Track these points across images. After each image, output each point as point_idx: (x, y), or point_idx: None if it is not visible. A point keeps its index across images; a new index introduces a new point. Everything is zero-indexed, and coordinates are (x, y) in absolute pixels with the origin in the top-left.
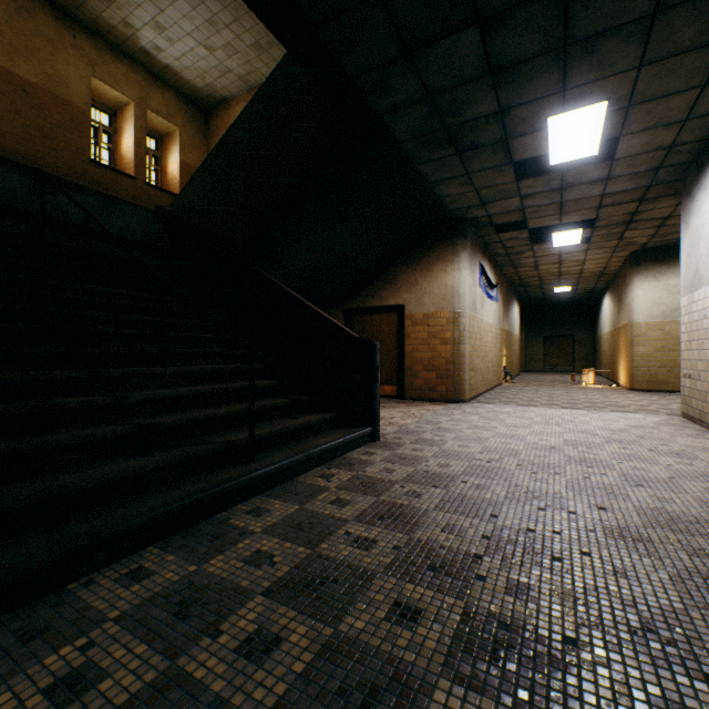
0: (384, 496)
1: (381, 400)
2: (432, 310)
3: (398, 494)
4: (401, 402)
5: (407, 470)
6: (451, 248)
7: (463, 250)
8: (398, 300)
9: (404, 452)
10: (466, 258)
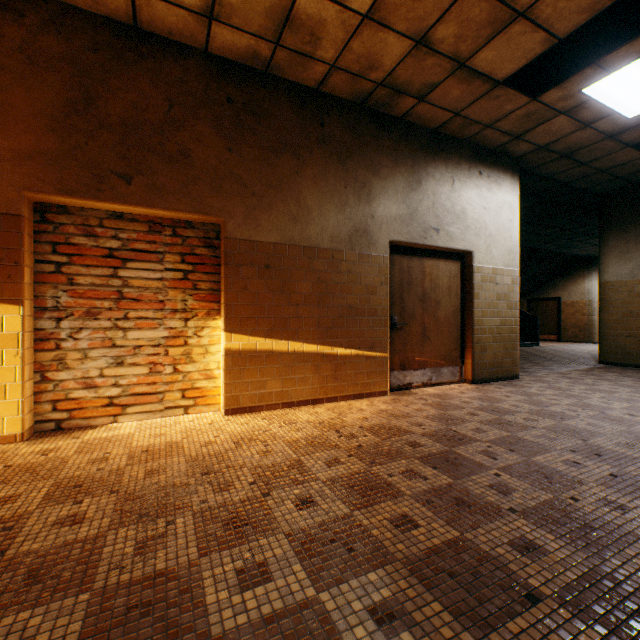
0: (536, 349)
1: (546, 341)
2: (575, 300)
3: (539, 349)
4: (557, 342)
5: (544, 348)
6: (586, 271)
7: (593, 271)
8: (556, 295)
9: (546, 347)
10: (595, 275)
